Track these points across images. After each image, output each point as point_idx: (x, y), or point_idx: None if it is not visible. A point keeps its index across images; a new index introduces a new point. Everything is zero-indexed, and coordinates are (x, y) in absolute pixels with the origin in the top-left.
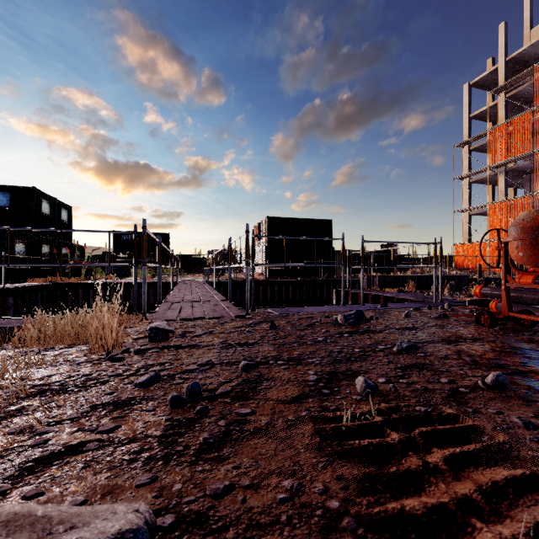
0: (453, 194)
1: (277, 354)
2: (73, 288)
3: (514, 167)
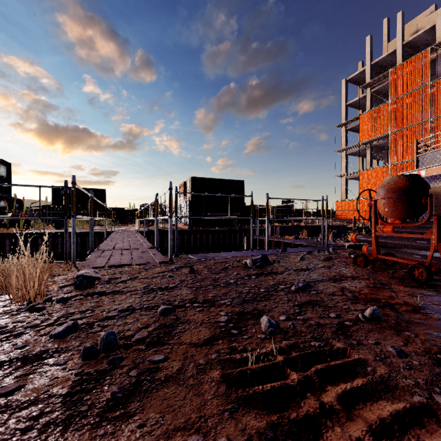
0: (334, 162)
1: (194, 297)
2: (11, 238)
3: (376, 144)
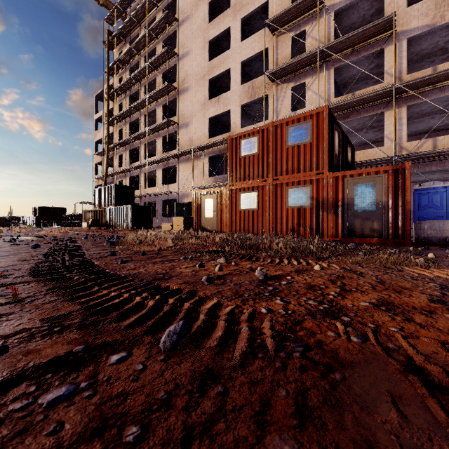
0: None
1: None
2: None
3: None
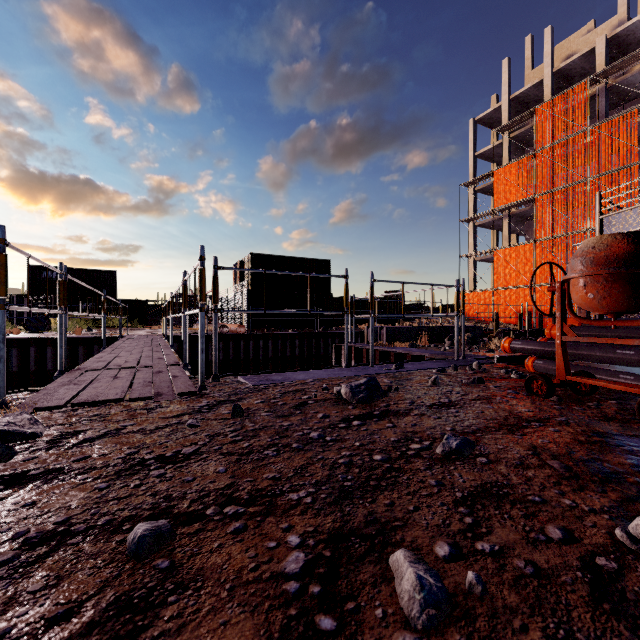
0: (459, 237)
1: (229, 484)
2: None
3: (517, 212)
